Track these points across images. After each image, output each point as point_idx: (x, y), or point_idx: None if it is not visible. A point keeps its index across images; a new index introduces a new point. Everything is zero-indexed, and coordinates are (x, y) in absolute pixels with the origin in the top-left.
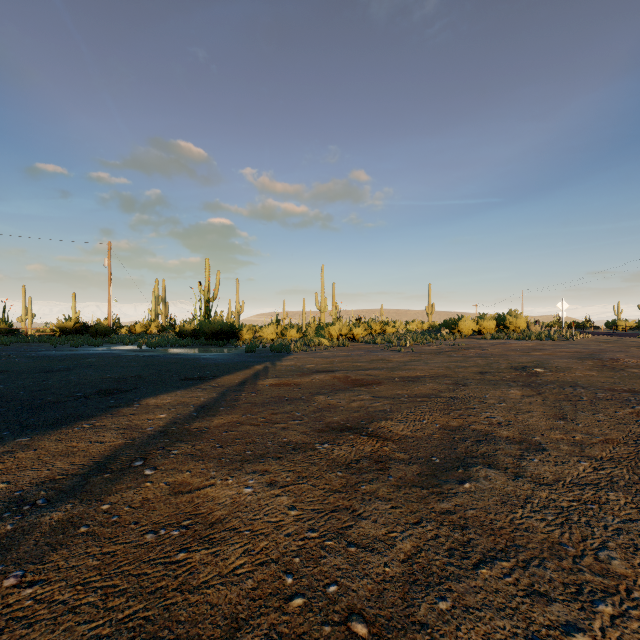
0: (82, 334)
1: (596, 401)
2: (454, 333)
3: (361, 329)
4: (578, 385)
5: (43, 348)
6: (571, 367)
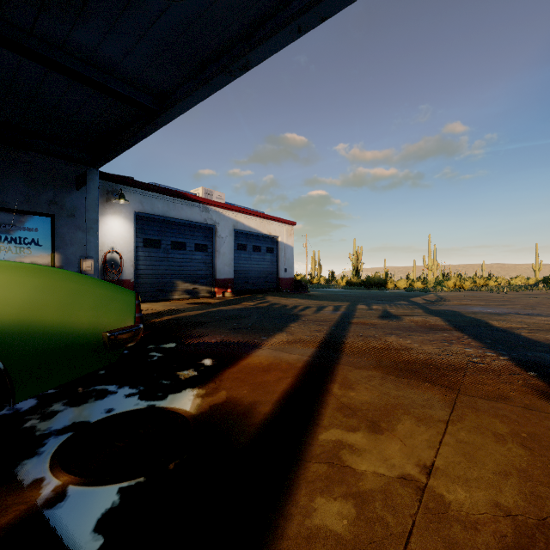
0: None
1: None
2: None
3: (468, 282)
4: None
5: None
6: None
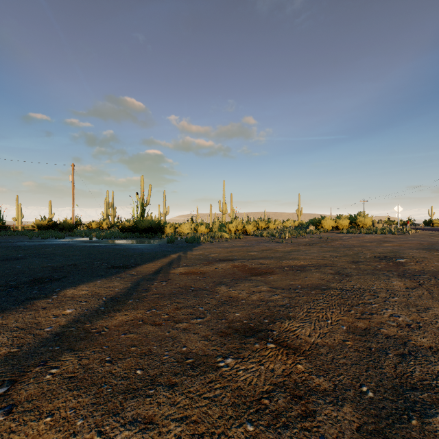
0: (53, 229)
1: None
2: (318, 229)
3: (251, 226)
4: None
5: (21, 239)
6: (426, 257)
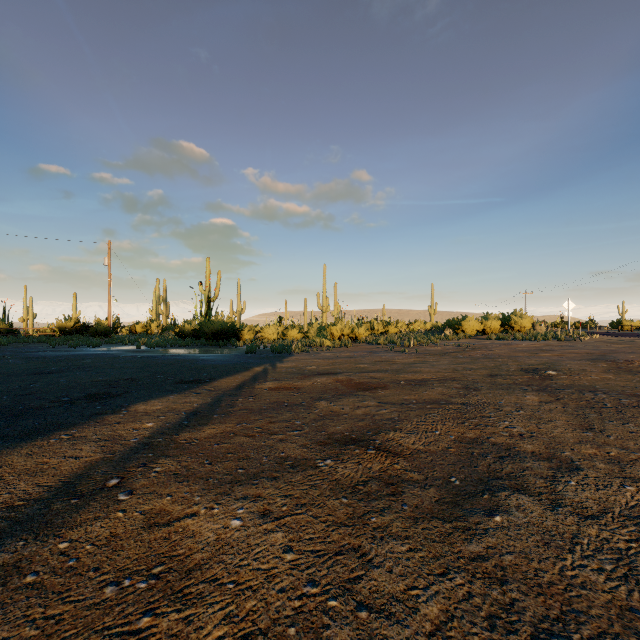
0: (82, 334)
1: (622, 408)
2: (458, 333)
3: (363, 329)
4: (598, 390)
5: (41, 348)
6: (585, 369)
